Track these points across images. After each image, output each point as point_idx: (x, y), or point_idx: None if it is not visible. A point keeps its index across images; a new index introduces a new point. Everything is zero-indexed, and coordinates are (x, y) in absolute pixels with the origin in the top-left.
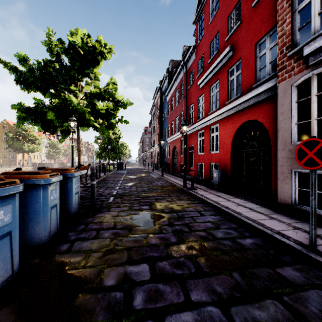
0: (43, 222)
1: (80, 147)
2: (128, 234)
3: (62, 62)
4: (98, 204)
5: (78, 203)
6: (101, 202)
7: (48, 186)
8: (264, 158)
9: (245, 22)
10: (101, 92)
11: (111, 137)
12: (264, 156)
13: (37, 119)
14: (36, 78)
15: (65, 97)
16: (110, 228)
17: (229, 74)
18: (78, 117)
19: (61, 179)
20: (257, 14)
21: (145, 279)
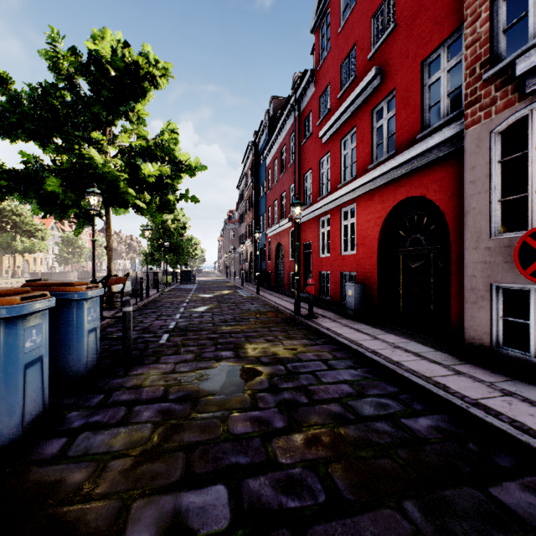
0: (5, 398)
1: (111, 243)
2: (190, 412)
3: (77, 91)
4: (138, 348)
5: (95, 349)
6: (145, 344)
7: (18, 321)
8: (438, 263)
9: (404, 25)
10: (149, 146)
11: (171, 226)
12: (438, 259)
13: (30, 192)
14: (25, 116)
15: (81, 152)
16: (155, 399)
17: (374, 117)
18: (106, 189)
19: (51, 306)
20: (425, 9)
21: (218, 528)
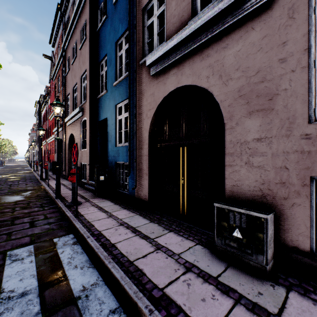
0: None
1: None
2: None
3: None
4: None
5: None
6: None
7: None
8: None
9: None
10: None
11: None
12: None
13: None
14: None
15: None
16: None
17: None
18: None
19: None
20: None
21: None
